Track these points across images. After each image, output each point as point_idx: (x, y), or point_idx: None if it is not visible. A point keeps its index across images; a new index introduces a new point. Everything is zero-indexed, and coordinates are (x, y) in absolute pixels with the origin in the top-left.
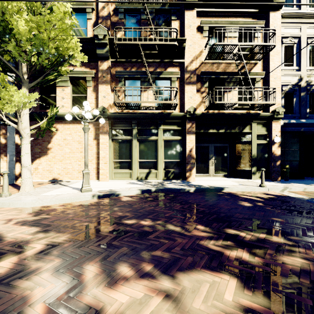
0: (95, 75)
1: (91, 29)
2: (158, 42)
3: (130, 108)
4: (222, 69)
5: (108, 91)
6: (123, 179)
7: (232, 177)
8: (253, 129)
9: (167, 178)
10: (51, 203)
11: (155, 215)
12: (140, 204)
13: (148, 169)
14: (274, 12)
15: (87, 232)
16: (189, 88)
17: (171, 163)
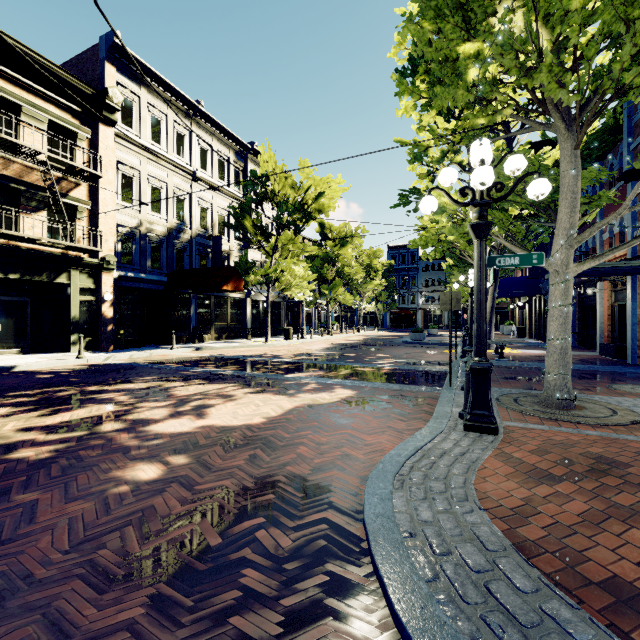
0: None
1: None
2: None
3: None
4: (15, 173)
5: None
6: None
7: (37, 353)
8: (74, 279)
9: None
10: None
11: None
12: None
13: None
14: (105, 126)
15: None
16: None
17: None
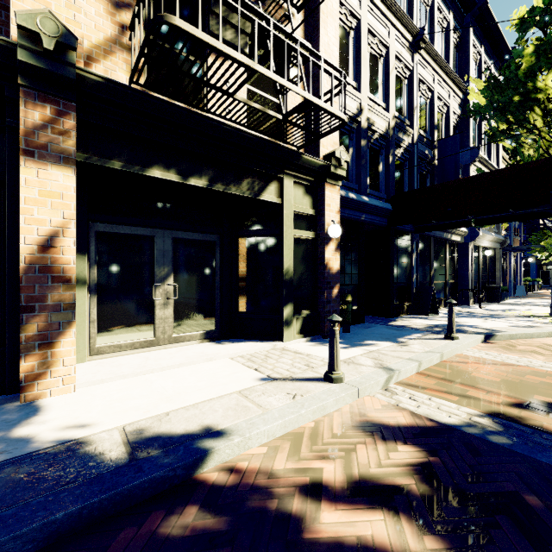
0: None
1: None
2: None
3: None
4: None
5: None
6: None
7: (229, 339)
8: (287, 195)
9: None
10: None
11: None
12: None
13: None
14: None
15: None
16: None
17: None
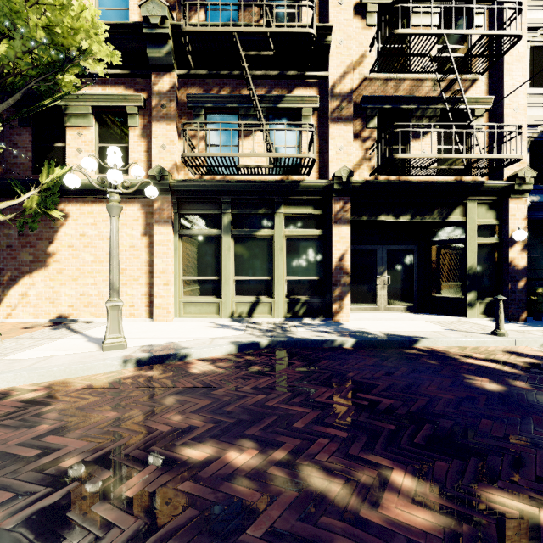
0: (145, 104)
1: (137, 10)
2: (275, 29)
3: (218, 172)
4: (404, 93)
5: (172, 137)
6: (202, 316)
7: (423, 313)
8: (470, 214)
9: (292, 314)
10: (19, 382)
11: (267, 424)
12: (232, 384)
13: (255, 296)
14: None
15: (54, 506)
16: (337, 130)
17: (302, 284)
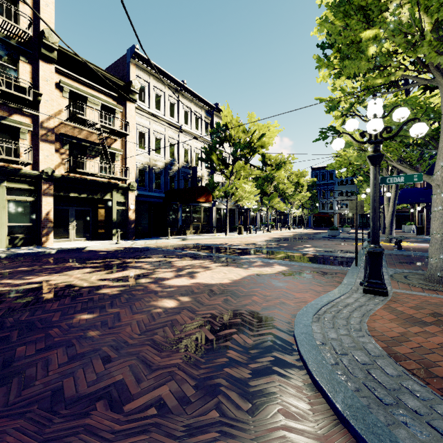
0: None
1: None
2: (5, 89)
3: None
4: (84, 136)
5: None
6: None
7: (95, 240)
8: (114, 196)
9: (13, 245)
10: None
11: (27, 266)
12: (0, 265)
13: None
14: (130, 103)
15: None
16: (45, 146)
17: (20, 228)
